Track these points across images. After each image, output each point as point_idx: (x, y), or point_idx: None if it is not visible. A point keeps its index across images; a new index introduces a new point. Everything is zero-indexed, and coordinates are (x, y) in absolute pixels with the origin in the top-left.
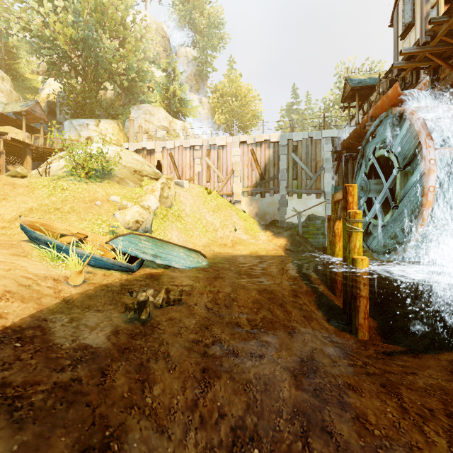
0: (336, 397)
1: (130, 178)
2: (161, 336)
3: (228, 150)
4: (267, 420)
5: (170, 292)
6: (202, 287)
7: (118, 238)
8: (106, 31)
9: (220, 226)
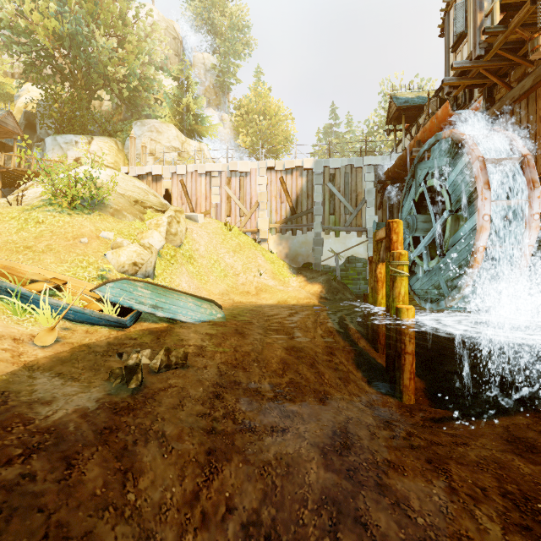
0: (373, 478)
1: (128, 210)
2: (156, 410)
3: (253, 178)
4: (288, 511)
5: (172, 353)
6: (215, 344)
7: (107, 285)
8: (100, 26)
9: (242, 269)
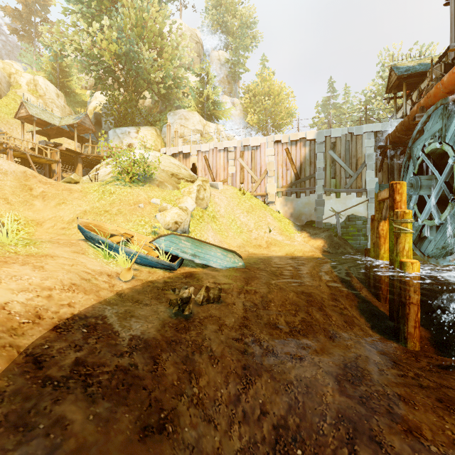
0: (385, 407)
1: (168, 181)
2: (204, 332)
3: (262, 150)
4: (309, 422)
5: (210, 290)
6: (239, 286)
7: (160, 238)
8: (145, 43)
9: (254, 226)
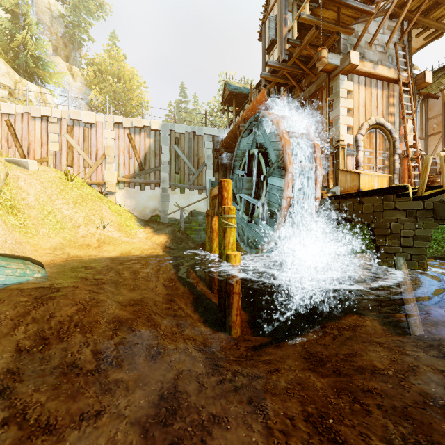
0: None
1: None
2: None
3: (99, 130)
4: None
5: None
6: (20, 314)
7: None
8: None
9: (83, 221)
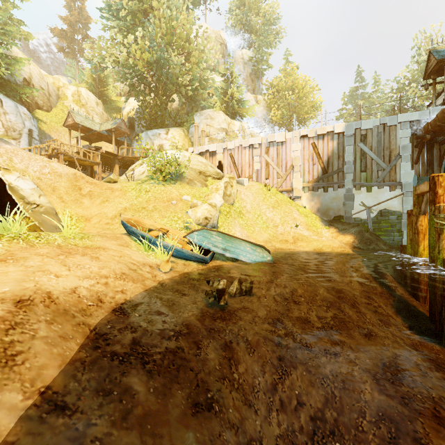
0: (430, 410)
1: (197, 179)
2: (239, 322)
3: (288, 146)
4: (347, 417)
5: (242, 283)
6: (269, 280)
7: (194, 233)
8: (174, 50)
9: (280, 222)
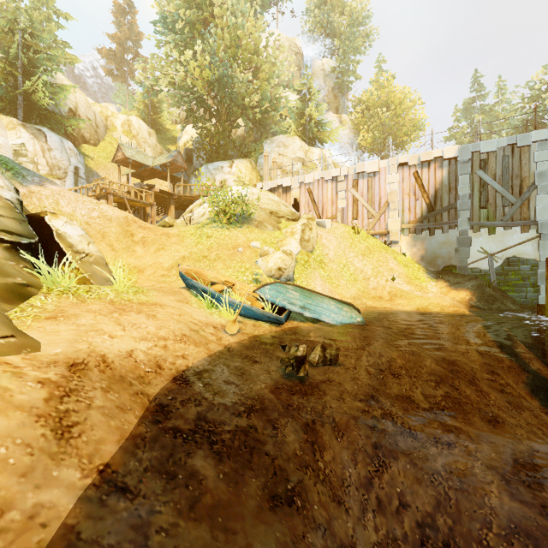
0: None
1: (268, 221)
2: (323, 398)
3: (382, 177)
4: (467, 527)
5: (326, 350)
6: (360, 347)
7: (265, 287)
8: (240, 64)
9: (372, 273)
